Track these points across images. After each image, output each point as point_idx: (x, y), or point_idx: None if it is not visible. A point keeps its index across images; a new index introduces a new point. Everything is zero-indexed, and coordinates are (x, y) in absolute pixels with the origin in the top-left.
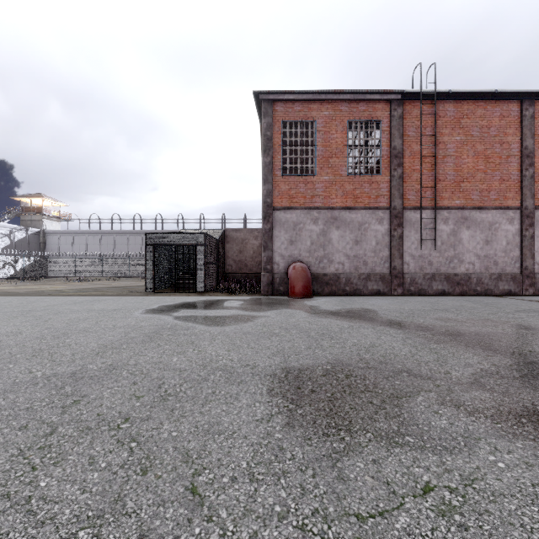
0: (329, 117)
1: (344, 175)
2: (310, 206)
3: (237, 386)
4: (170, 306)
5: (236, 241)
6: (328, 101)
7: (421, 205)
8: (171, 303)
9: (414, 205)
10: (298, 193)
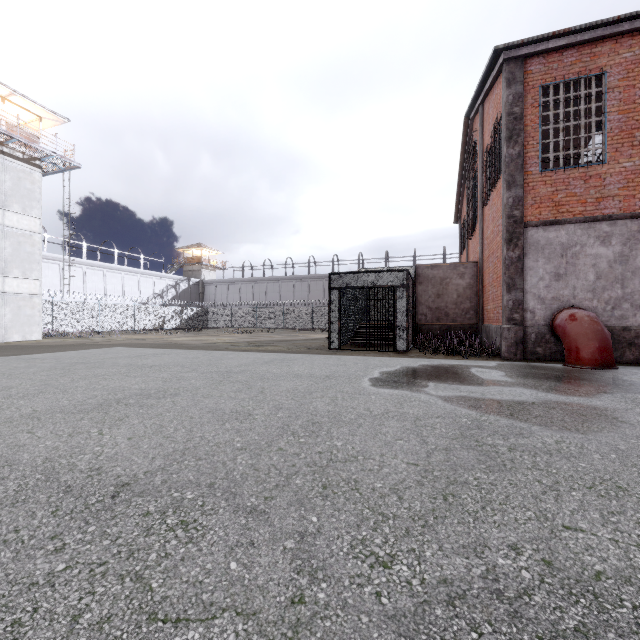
0: (634, 60)
1: None
2: (594, 216)
3: None
4: (398, 375)
5: (431, 281)
6: (632, 33)
7: None
8: (390, 369)
9: None
10: (570, 196)
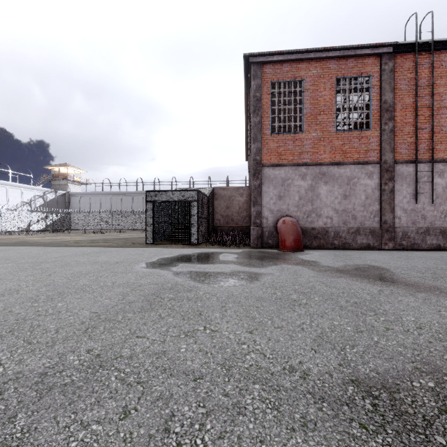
0: (317, 75)
1: (333, 131)
2: (298, 163)
3: (303, 437)
4: (168, 259)
5: (223, 198)
6: (316, 60)
7: (416, 158)
8: (169, 256)
9: (406, 159)
10: (286, 150)
